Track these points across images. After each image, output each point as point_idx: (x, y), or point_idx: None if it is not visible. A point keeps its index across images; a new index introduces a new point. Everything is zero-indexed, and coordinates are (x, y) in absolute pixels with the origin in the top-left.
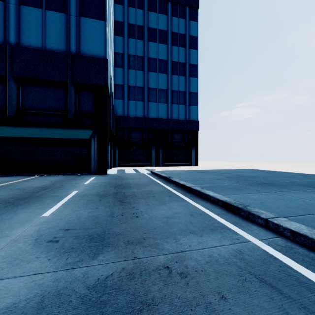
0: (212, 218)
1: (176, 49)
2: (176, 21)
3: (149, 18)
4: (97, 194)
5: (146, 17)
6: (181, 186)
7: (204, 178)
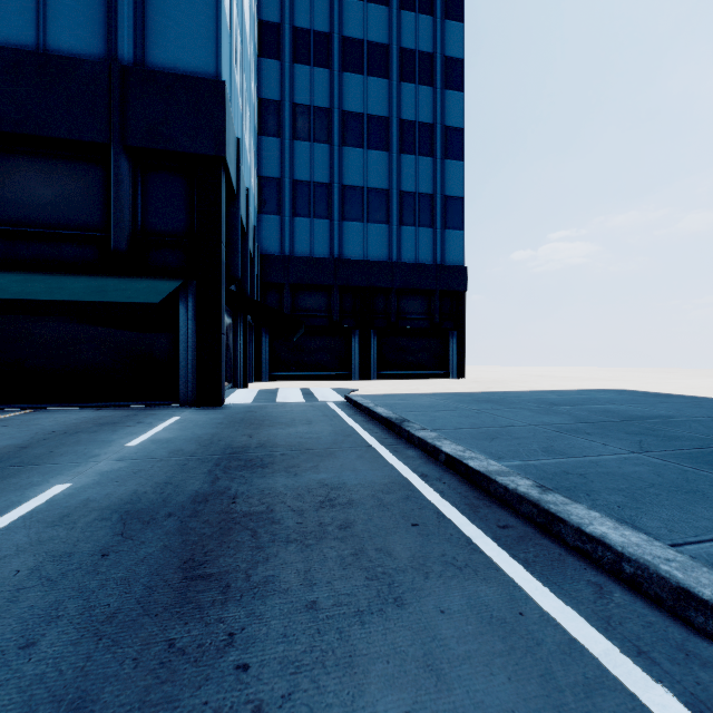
0: None
1: (412, 91)
2: (411, 21)
3: (344, 15)
4: (126, 505)
5: (337, 13)
6: (448, 464)
7: (514, 428)
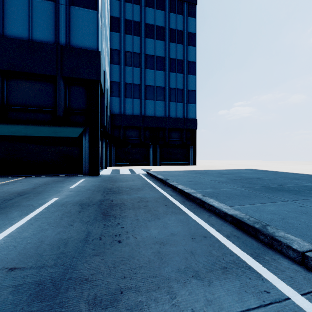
0: (221, 244)
1: (174, 46)
2: (174, 17)
3: (146, 14)
4: (79, 202)
5: (143, 13)
6: (179, 191)
7: (204, 181)
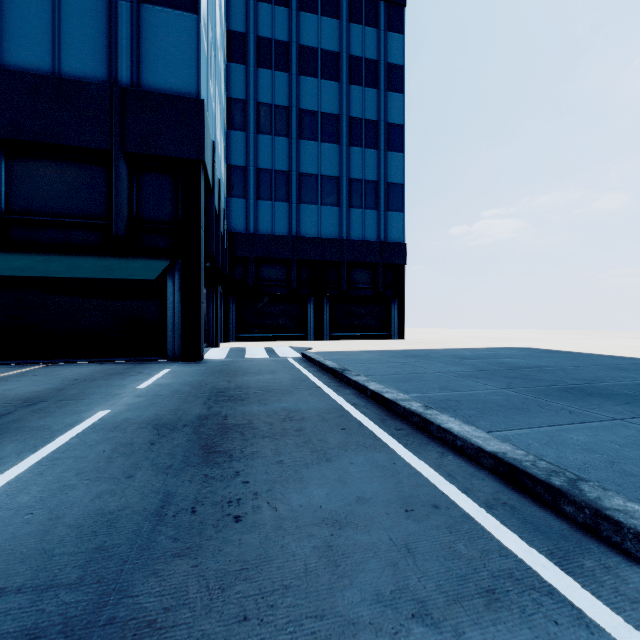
0: (475, 525)
1: (359, 93)
2: (358, 32)
3: (301, 27)
4: (155, 421)
5: (295, 25)
6: (372, 397)
7: (426, 374)
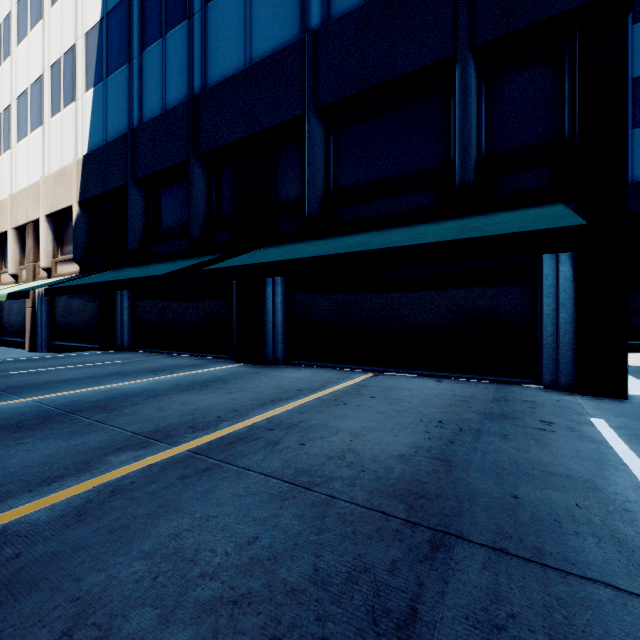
0: None
1: None
2: None
3: None
4: None
5: None
6: None
7: None
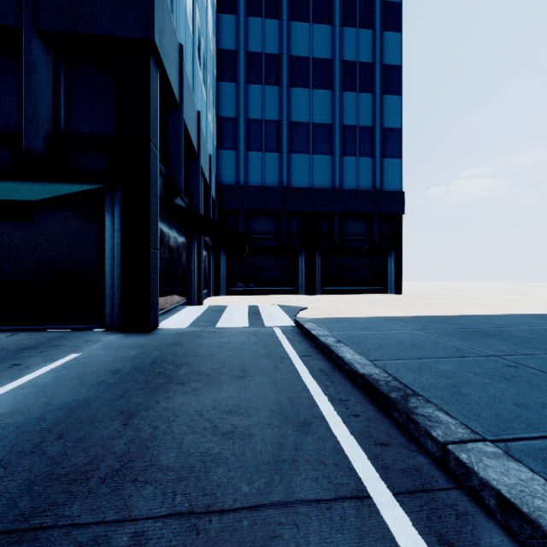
0: None
1: (353, 35)
2: None
3: None
4: None
5: None
6: None
7: None
